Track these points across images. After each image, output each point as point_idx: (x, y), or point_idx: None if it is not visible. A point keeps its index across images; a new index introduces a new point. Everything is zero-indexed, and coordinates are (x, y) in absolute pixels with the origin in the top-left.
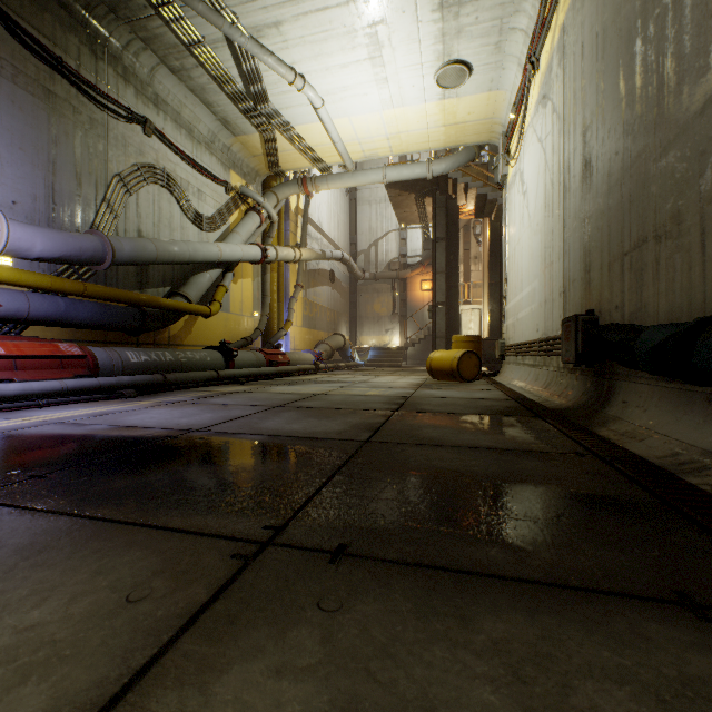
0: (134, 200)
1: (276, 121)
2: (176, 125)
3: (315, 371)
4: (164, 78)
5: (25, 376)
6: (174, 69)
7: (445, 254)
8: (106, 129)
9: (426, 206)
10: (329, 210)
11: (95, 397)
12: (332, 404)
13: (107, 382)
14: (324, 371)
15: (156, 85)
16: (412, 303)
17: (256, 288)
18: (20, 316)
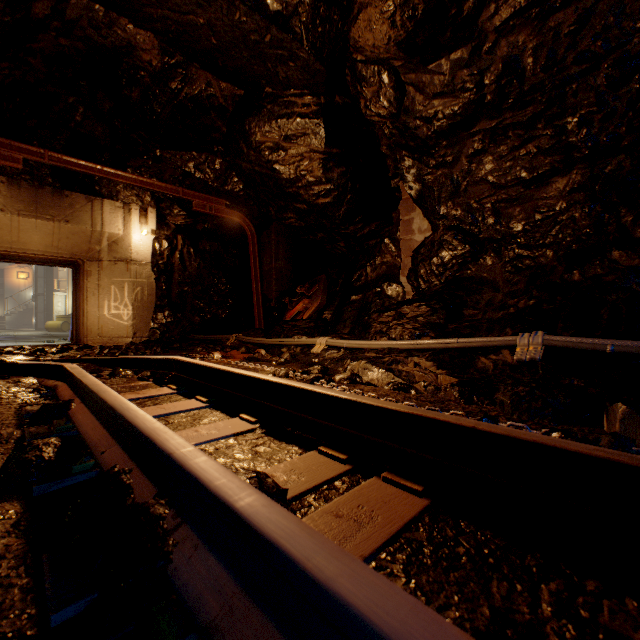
0: None
1: None
2: None
3: None
4: None
5: None
6: None
7: (45, 268)
8: None
9: None
10: None
11: None
12: (31, 335)
13: None
14: None
15: None
16: (10, 286)
17: None
18: None
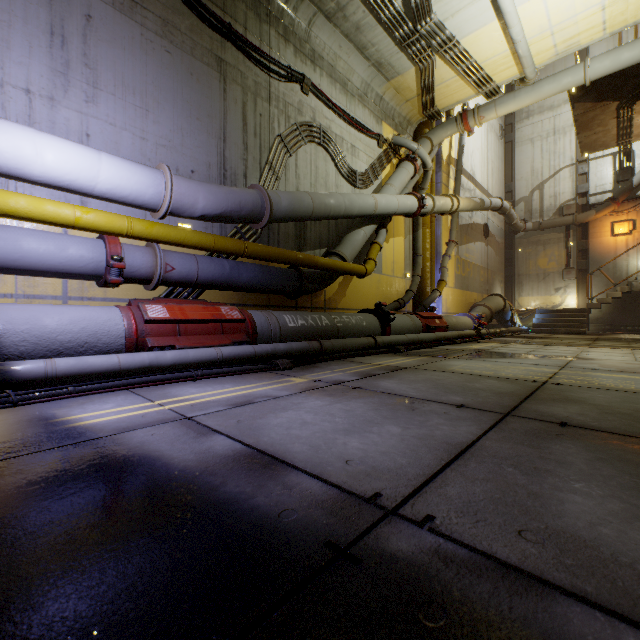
0: (292, 161)
1: (437, 40)
2: (330, 80)
3: (477, 337)
4: (319, 30)
5: (185, 342)
6: (329, 14)
7: None
8: (268, 92)
9: (633, 116)
10: (482, 157)
11: (248, 368)
12: (628, 420)
13: (262, 349)
14: (486, 337)
15: (312, 40)
16: (596, 252)
17: (407, 247)
18: (190, 279)
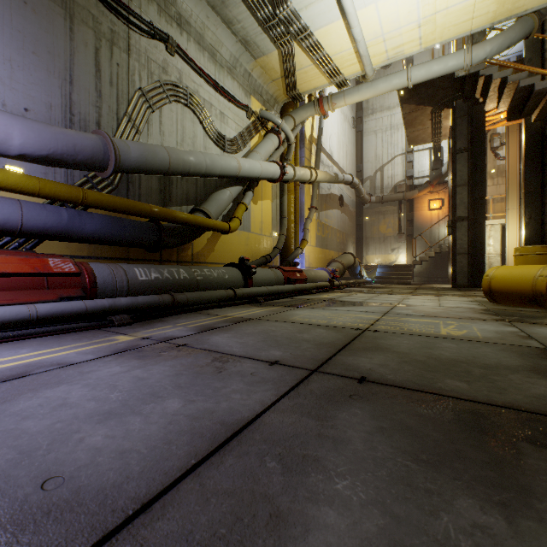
0: (156, 117)
1: (294, 27)
2: (199, 47)
3: (331, 288)
4: None
5: None
6: None
7: (468, 164)
8: (127, 43)
9: (442, 120)
10: (339, 141)
11: (73, 327)
12: (421, 370)
13: (97, 305)
14: (338, 288)
15: (179, 4)
16: (418, 222)
17: (274, 209)
18: (12, 227)
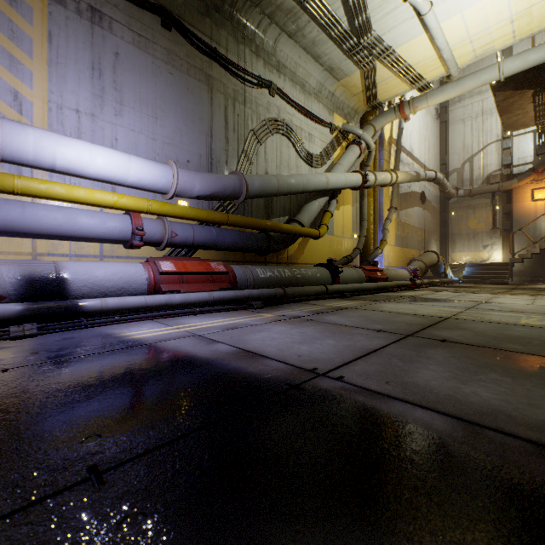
0: (262, 149)
1: (377, 50)
2: (292, 83)
3: (412, 286)
4: (283, 46)
5: (187, 288)
6: (290, 34)
7: None
8: (244, 97)
9: None
10: (420, 136)
11: (232, 307)
12: (489, 339)
13: (241, 294)
14: (420, 286)
15: (278, 54)
16: (518, 215)
17: (354, 213)
18: (188, 242)
